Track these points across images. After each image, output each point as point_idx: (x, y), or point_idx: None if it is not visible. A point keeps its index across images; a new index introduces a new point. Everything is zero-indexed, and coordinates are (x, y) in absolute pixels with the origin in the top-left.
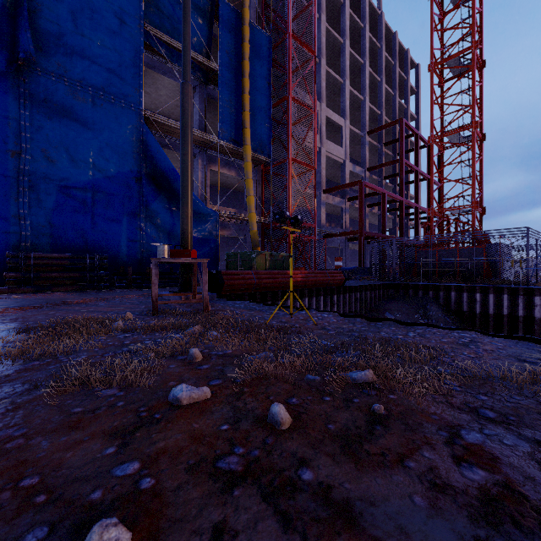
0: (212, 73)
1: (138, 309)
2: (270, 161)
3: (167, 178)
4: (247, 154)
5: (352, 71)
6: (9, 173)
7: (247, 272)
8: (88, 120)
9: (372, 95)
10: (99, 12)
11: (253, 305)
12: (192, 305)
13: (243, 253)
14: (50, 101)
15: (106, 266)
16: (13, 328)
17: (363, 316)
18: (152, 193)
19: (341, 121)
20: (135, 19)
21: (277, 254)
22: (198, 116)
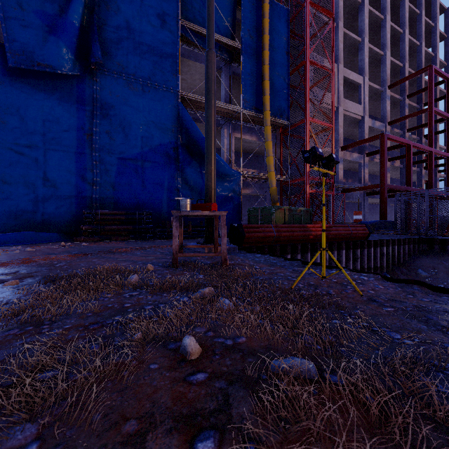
0: (236, 52)
1: (163, 260)
2: (288, 123)
3: (198, 146)
4: (266, 119)
5: (371, 29)
6: (86, 151)
7: (266, 225)
8: (139, 105)
9: (393, 50)
10: (146, 17)
11: (273, 259)
12: (212, 257)
13: (262, 208)
14: (112, 94)
15: (151, 221)
16: (44, 277)
17: (423, 283)
18: (186, 159)
19: (359, 79)
20: (173, 17)
21: (295, 209)
22: (224, 92)
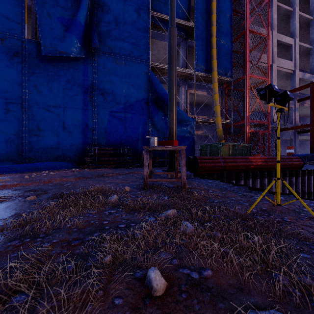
0: (190, 30)
1: (137, 183)
2: (231, 80)
3: (163, 100)
4: (214, 77)
5: None
6: (88, 108)
7: (215, 157)
8: (122, 74)
9: None
10: (127, 13)
11: (223, 185)
12: (174, 182)
13: (211, 144)
14: (105, 68)
15: (130, 154)
16: (52, 194)
17: None
18: (155, 110)
19: (290, 41)
20: (146, 10)
21: (238, 145)
22: (182, 60)
